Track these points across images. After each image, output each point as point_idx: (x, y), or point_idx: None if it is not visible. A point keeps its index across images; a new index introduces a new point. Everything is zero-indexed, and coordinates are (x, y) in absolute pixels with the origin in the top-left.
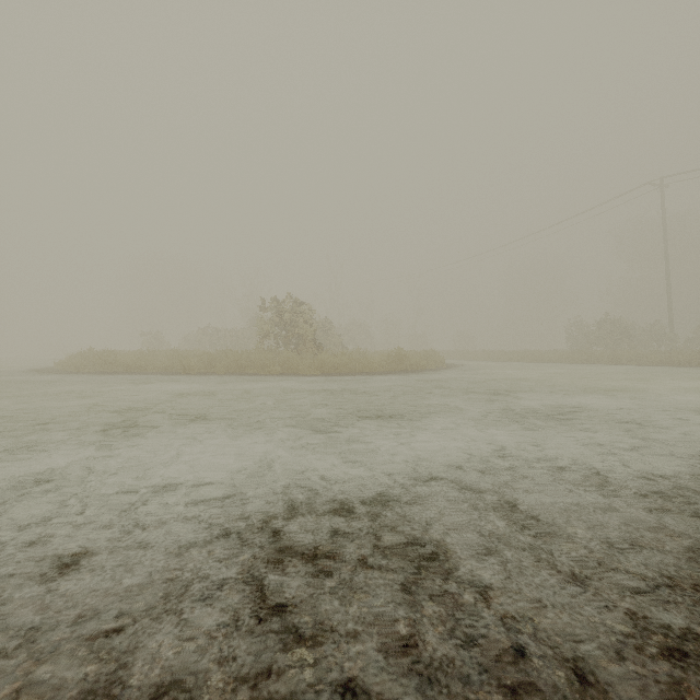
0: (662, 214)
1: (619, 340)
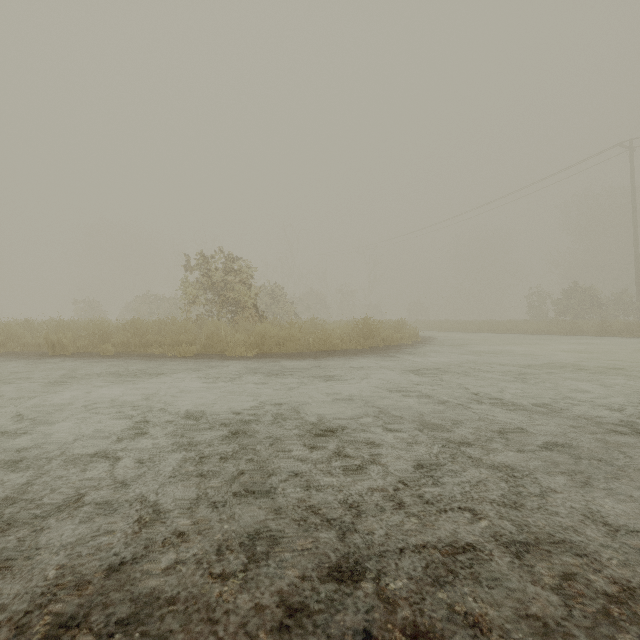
0: (631, 178)
1: (588, 310)
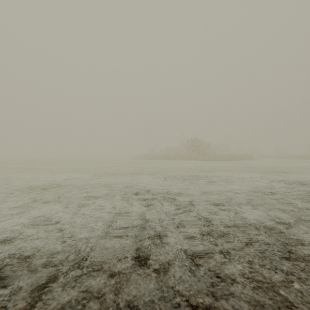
0: None
1: None
